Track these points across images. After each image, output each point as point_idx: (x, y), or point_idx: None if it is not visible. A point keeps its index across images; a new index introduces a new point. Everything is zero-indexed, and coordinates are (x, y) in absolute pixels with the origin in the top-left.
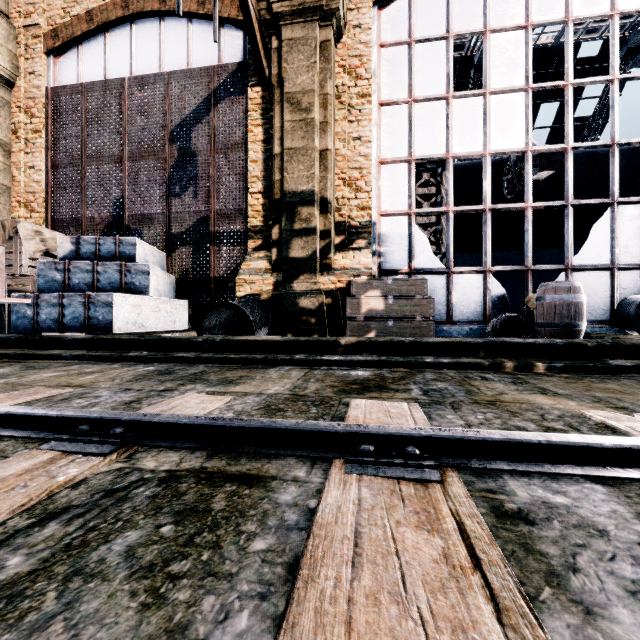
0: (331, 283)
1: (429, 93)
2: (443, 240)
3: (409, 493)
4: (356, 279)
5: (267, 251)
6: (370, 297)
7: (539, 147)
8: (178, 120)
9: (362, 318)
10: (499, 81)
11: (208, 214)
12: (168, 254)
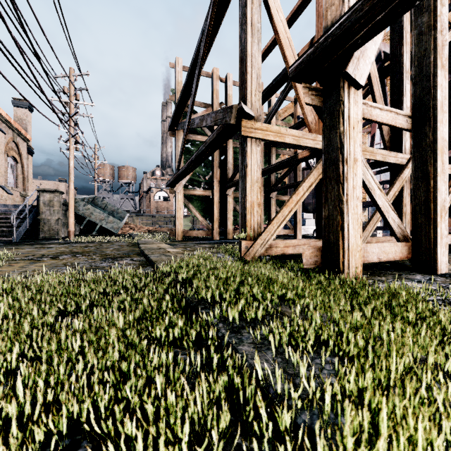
0: None
1: None
2: None
3: None
4: None
5: None
6: None
7: None
8: None
9: None
10: None
11: None
12: (313, 213)
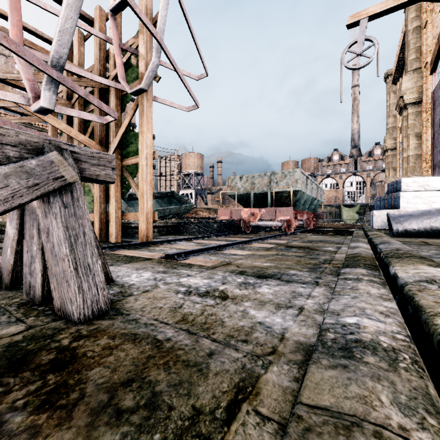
0: None
1: None
2: None
3: None
4: None
5: None
6: None
7: None
8: None
9: None
10: None
11: None
12: None
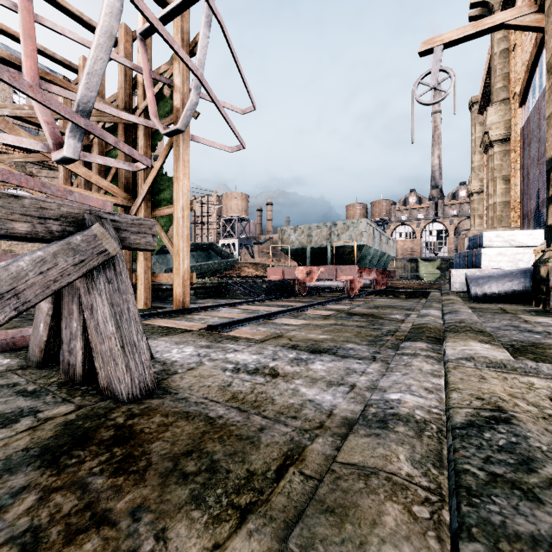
0: None
1: None
2: None
3: None
4: None
5: None
6: None
7: None
8: None
9: None
10: None
11: None
12: None
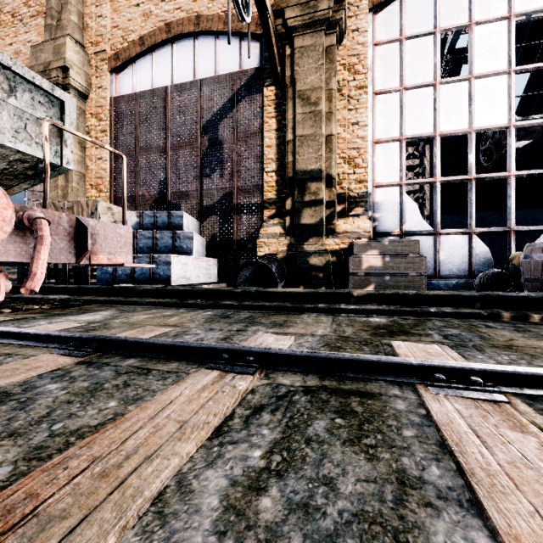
0: (335, 244)
1: (418, 81)
2: (426, 205)
3: (489, 408)
4: (357, 241)
5: (280, 219)
6: (370, 256)
7: (522, 122)
8: (208, 116)
9: (363, 273)
10: (483, 67)
11: (232, 190)
12: (200, 222)
